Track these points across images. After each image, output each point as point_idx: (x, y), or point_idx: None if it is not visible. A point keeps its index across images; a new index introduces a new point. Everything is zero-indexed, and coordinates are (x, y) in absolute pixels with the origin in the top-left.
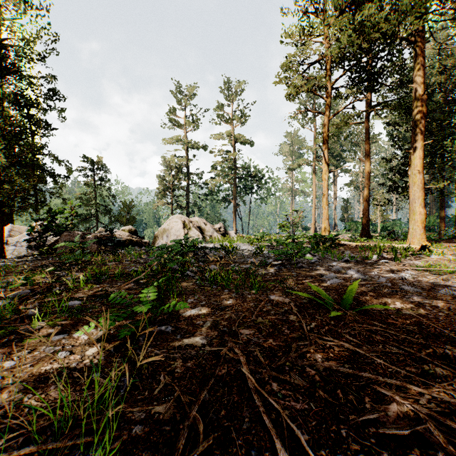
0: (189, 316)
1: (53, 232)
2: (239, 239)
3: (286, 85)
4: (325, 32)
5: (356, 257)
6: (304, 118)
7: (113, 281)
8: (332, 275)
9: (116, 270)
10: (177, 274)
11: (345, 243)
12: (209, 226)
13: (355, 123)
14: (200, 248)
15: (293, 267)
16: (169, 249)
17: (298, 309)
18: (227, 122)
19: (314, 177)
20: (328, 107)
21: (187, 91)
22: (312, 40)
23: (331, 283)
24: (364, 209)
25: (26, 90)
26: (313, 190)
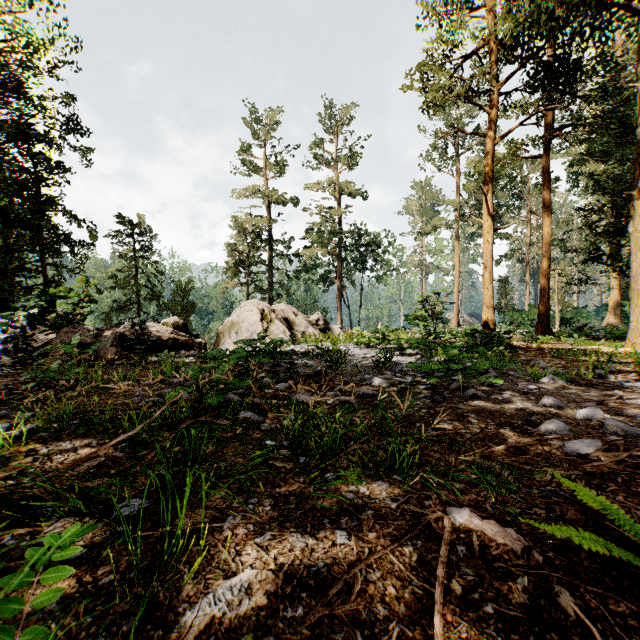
0: (203, 635)
1: (45, 327)
2: (348, 338)
3: (424, 91)
4: (488, 2)
5: (571, 375)
6: (442, 158)
7: (90, 433)
8: (560, 423)
9: (116, 402)
10: (223, 420)
11: (519, 344)
12: (301, 318)
13: (526, 158)
14: (284, 353)
15: (458, 397)
16: (223, 359)
17: (573, 592)
18: (329, 164)
19: (457, 244)
20: (493, 125)
21: (270, 121)
22: (467, 15)
23: (577, 450)
24: (541, 290)
25: (32, 117)
26: (456, 264)
